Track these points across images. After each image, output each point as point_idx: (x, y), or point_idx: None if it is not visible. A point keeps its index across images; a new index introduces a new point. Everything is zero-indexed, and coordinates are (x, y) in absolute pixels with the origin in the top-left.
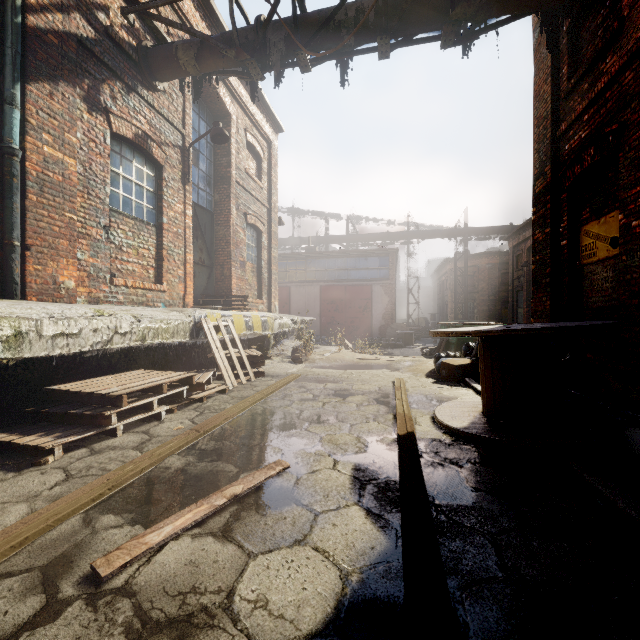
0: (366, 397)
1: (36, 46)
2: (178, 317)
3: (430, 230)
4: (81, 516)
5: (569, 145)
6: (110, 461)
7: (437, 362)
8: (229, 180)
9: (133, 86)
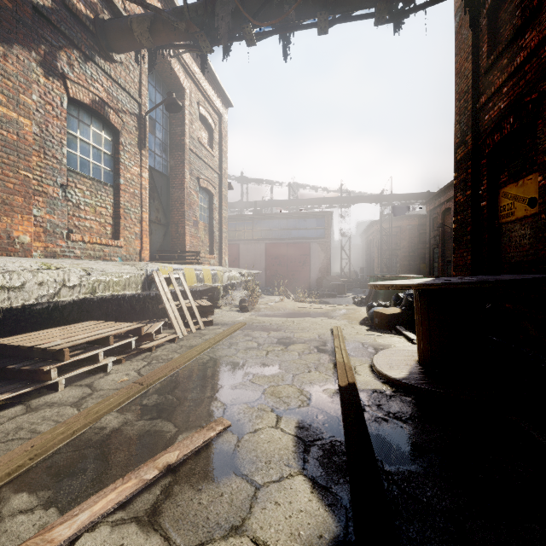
0: (307, 345)
1: None
2: (130, 270)
3: (360, 196)
4: None
5: (489, 116)
6: (43, 421)
7: (370, 311)
8: (183, 147)
9: (90, 55)
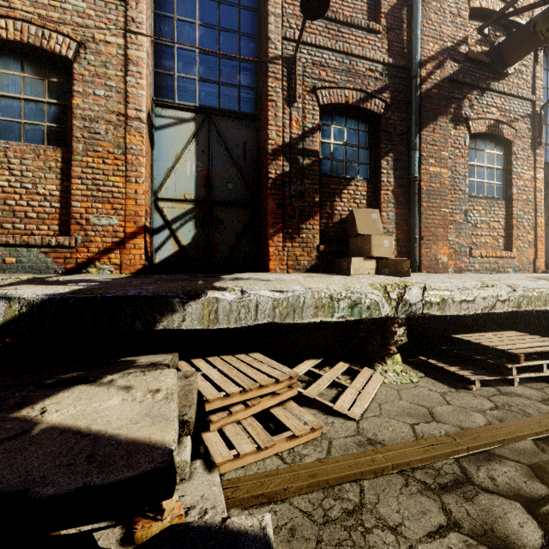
0: None
1: (425, 103)
2: (548, 286)
3: None
4: (531, 441)
5: None
6: (525, 406)
7: None
8: None
9: (486, 86)
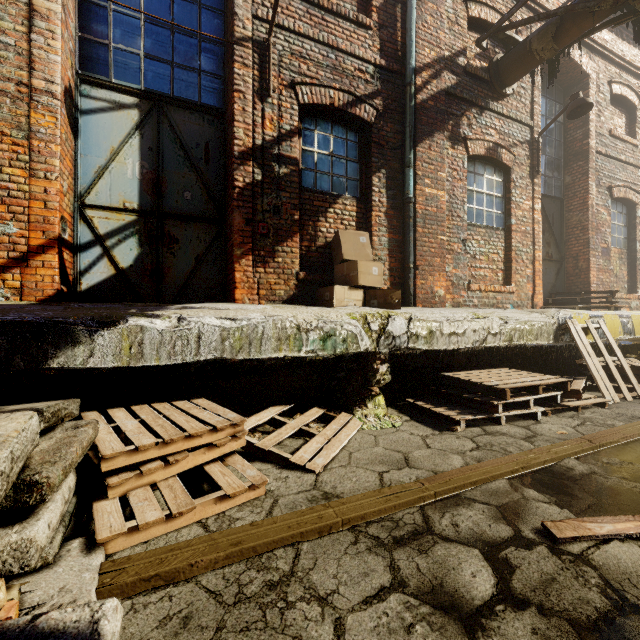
0: None
1: (421, 115)
2: (540, 319)
3: None
4: (506, 481)
5: None
6: (507, 444)
7: None
8: (586, 154)
9: (485, 105)
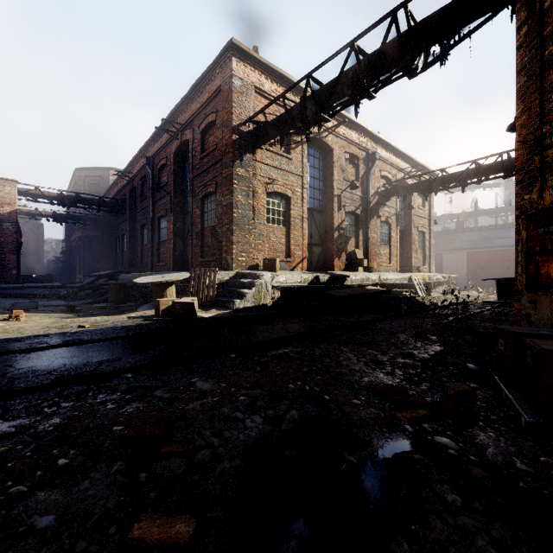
0: (467, 299)
1: (371, 211)
2: (405, 276)
3: None
4: None
5: None
6: None
7: None
8: (411, 216)
9: (385, 204)
